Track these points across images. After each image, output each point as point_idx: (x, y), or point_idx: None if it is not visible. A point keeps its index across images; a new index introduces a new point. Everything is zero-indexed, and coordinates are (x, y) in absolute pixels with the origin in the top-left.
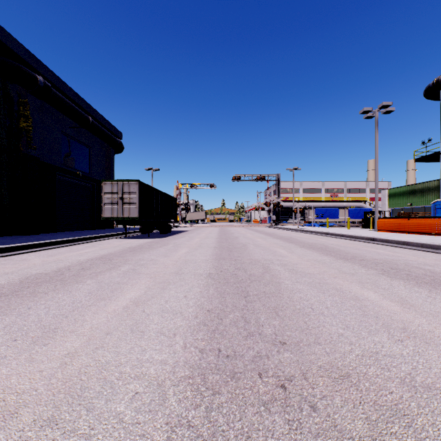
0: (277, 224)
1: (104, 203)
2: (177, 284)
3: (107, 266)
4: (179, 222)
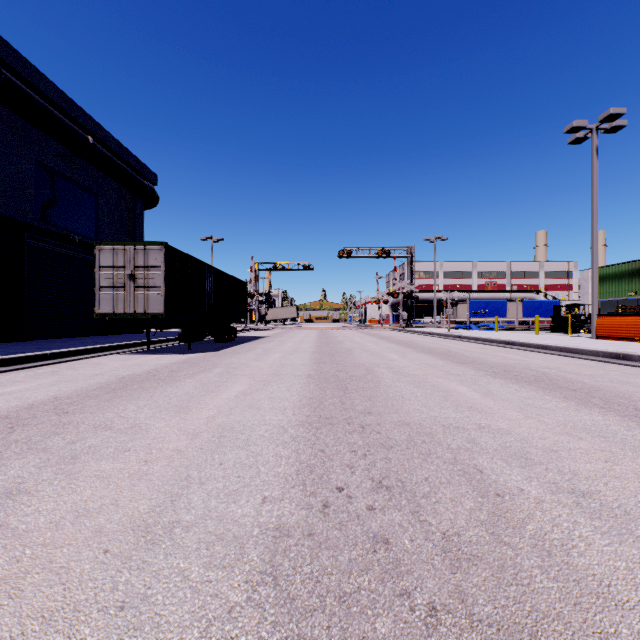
0: (409, 325)
1: (99, 287)
2: None
3: None
4: (256, 323)
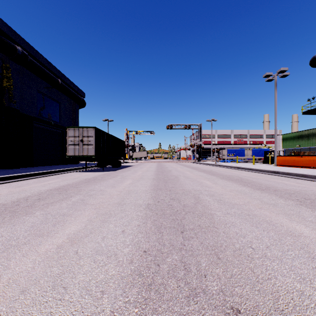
0: (199, 160)
1: (68, 144)
2: (117, 216)
3: (60, 196)
4: (127, 159)
